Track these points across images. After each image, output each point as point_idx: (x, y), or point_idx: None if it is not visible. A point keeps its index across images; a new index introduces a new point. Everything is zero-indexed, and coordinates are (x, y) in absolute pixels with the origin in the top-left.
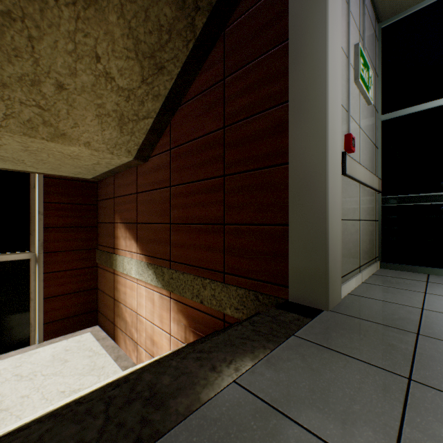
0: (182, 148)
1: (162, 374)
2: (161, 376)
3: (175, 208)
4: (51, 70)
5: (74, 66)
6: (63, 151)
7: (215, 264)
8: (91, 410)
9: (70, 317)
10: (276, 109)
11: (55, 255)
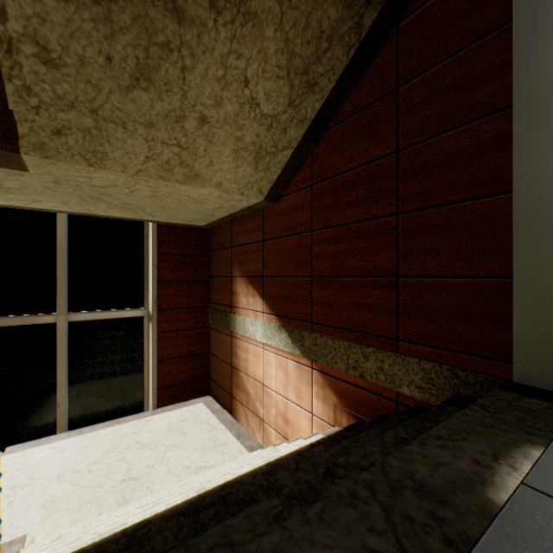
0: (330, 182)
1: (410, 461)
2: (412, 464)
3: (319, 257)
4: (197, 102)
5: (220, 94)
6: (190, 195)
7: (382, 328)
8: (354, 493)
9: (182, 383)
10: (488, 118)
11: (167, 312)
